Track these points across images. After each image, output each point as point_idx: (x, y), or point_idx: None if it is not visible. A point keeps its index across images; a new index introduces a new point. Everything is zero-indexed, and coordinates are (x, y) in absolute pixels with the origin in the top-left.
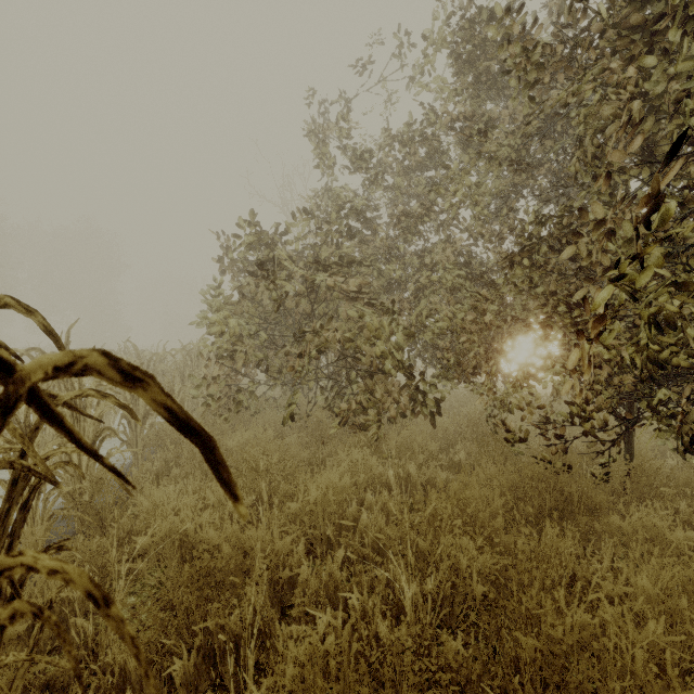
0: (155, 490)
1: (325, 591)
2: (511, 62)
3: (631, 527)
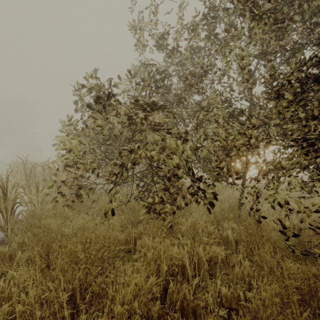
0: None
1: None
2: None
3: None
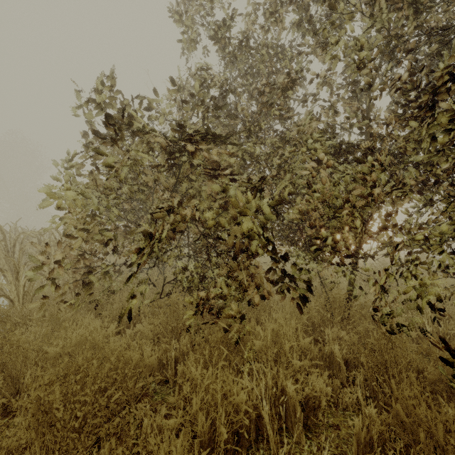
0: None
1: None
2: None
3: None
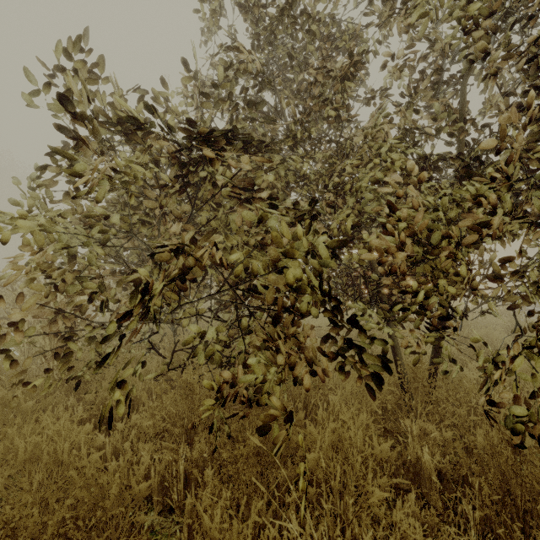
0: None
1: None
2: None
3: None
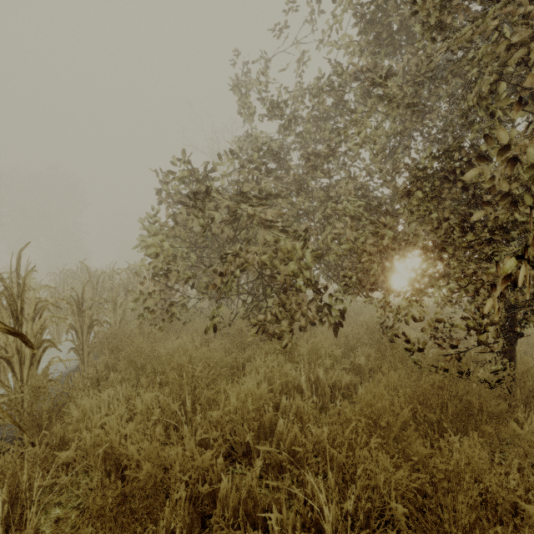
0: (85, 400)
1: (244, 507)
2: (416, 3)
3: (529, 434)
